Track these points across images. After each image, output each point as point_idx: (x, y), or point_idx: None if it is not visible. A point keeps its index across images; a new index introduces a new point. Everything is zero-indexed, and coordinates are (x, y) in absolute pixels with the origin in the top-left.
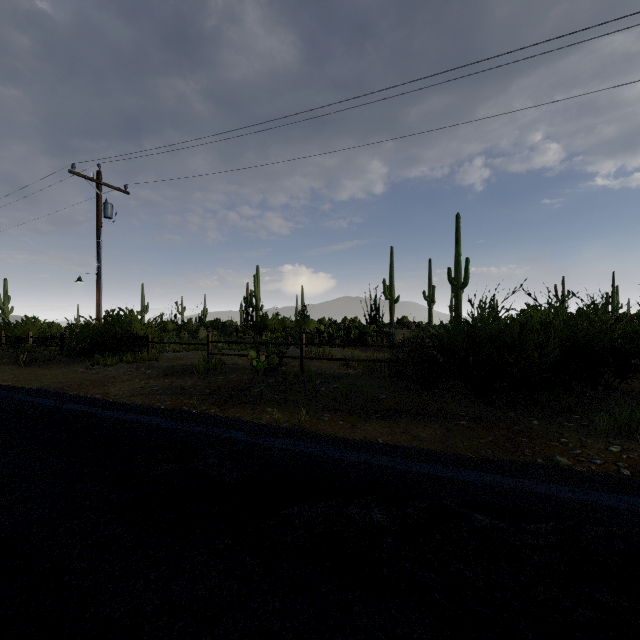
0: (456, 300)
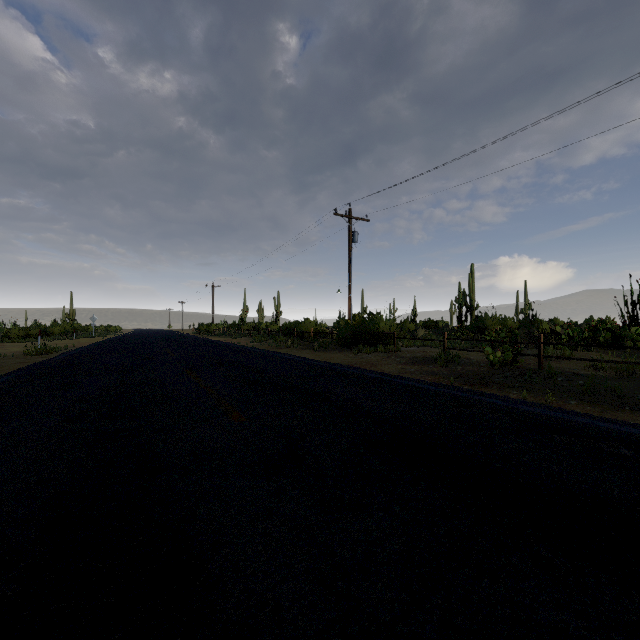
0: None
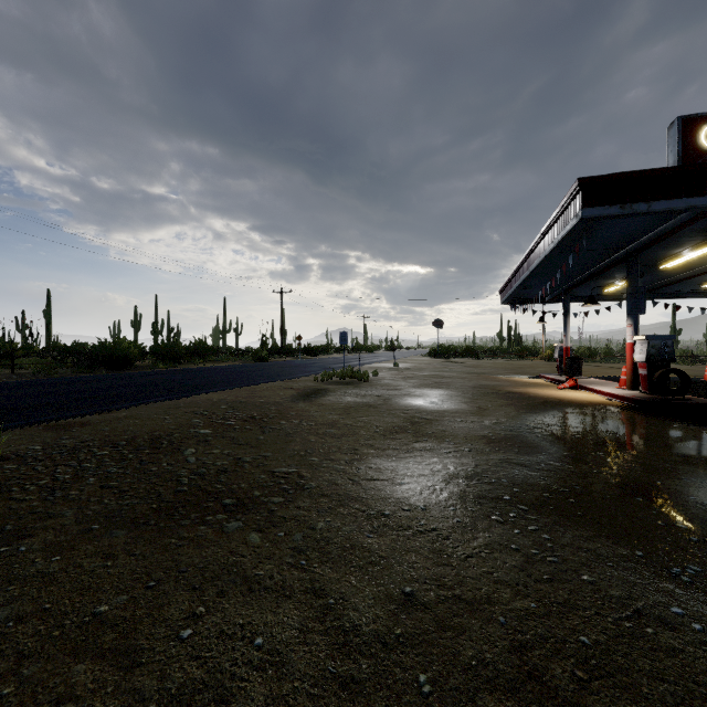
0: None
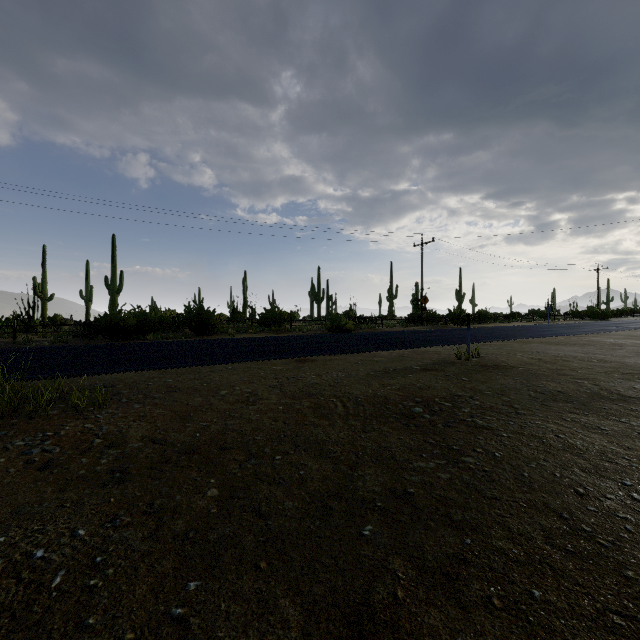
0: (113, 302)
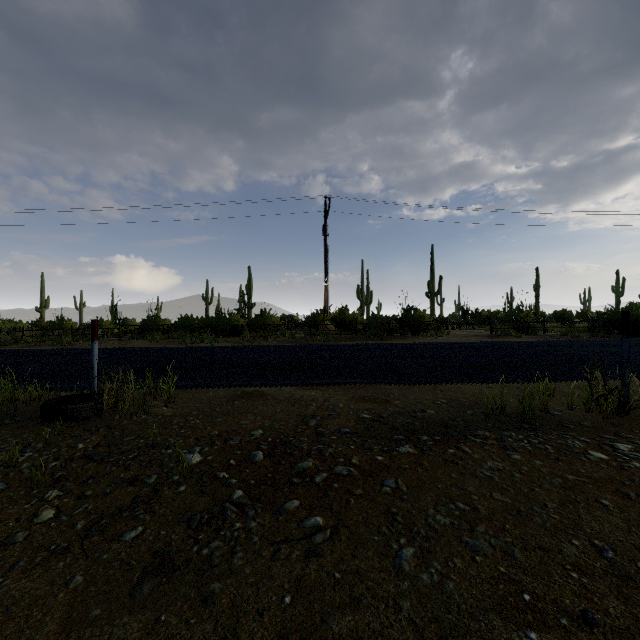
0: (432, 303)
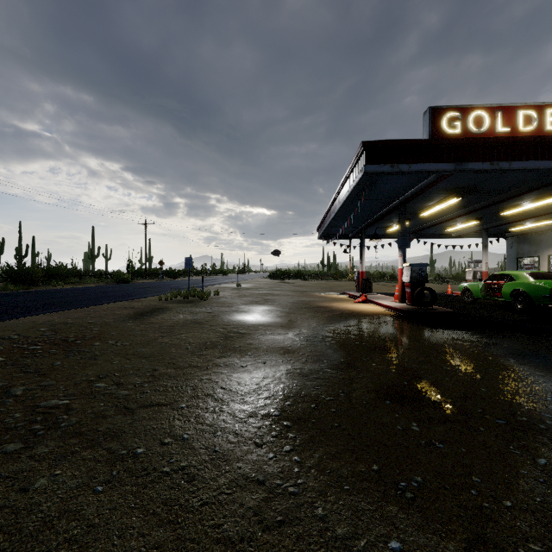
0: None
